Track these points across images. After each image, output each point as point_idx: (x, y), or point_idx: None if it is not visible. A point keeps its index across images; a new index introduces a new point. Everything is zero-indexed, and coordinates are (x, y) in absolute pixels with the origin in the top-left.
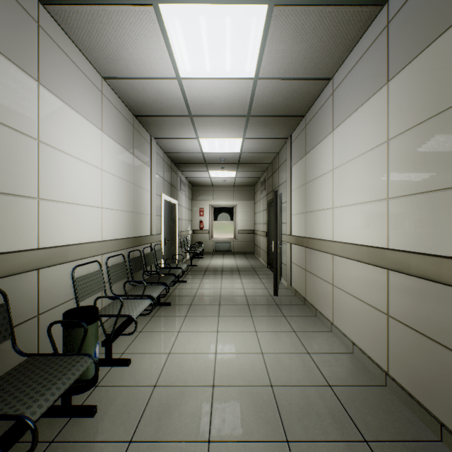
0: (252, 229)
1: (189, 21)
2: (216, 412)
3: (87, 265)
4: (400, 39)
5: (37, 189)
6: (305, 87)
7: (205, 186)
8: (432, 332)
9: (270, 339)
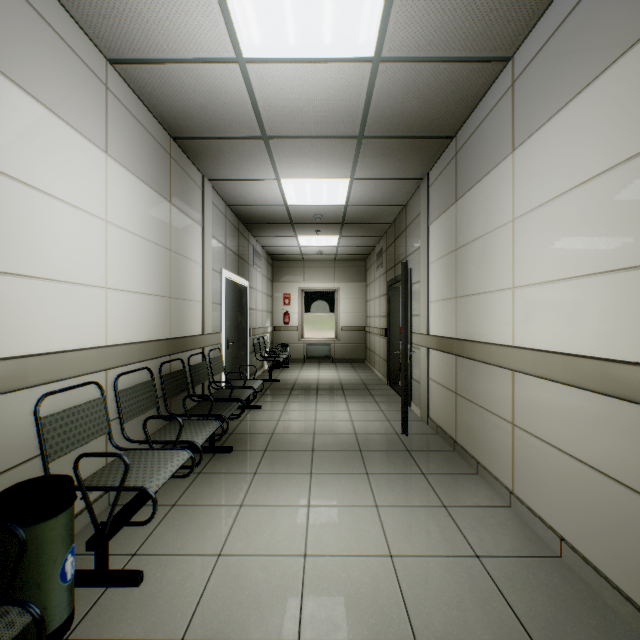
0: (362, 324)
1: None
2: None
3: (73, 390)
4: None
5: None
6: (461, 79)
7: (291, 261)
8: None
9: (402, 523)
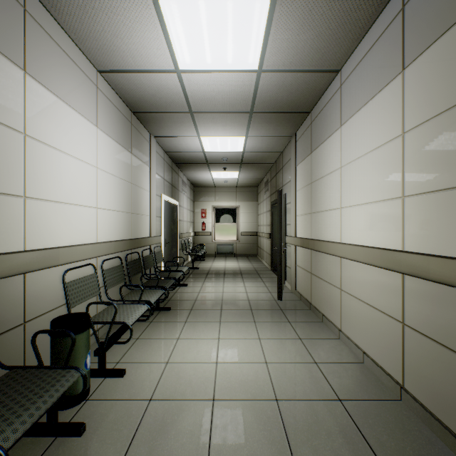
0: (255, 231)
1: (188, 6)
2: (216, 430)
3: (80, 268)
4: (417, 22)
5: (23, 187)
6: (311, 81)
7: (207, 187)
8: (455, 344)
9: (274, 347)
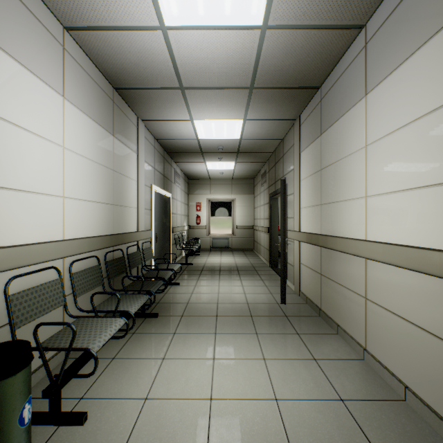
0: (251, 224)
1: None
2: None
3: (37, 273)
4: None
5: None
6: (327, 42)
7: (202, 180)
8: None
9: (284, 372)
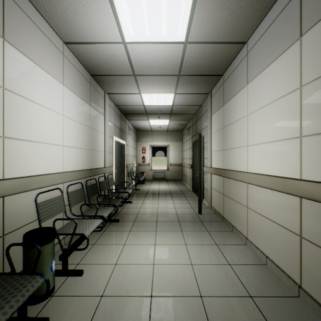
0: (180, 162)
1: None
2: None
3: (50, 191)
4: None
5: (2, 129)
6: (224, 50)
7: (146, 131)
8: None
9: (197, 251)
